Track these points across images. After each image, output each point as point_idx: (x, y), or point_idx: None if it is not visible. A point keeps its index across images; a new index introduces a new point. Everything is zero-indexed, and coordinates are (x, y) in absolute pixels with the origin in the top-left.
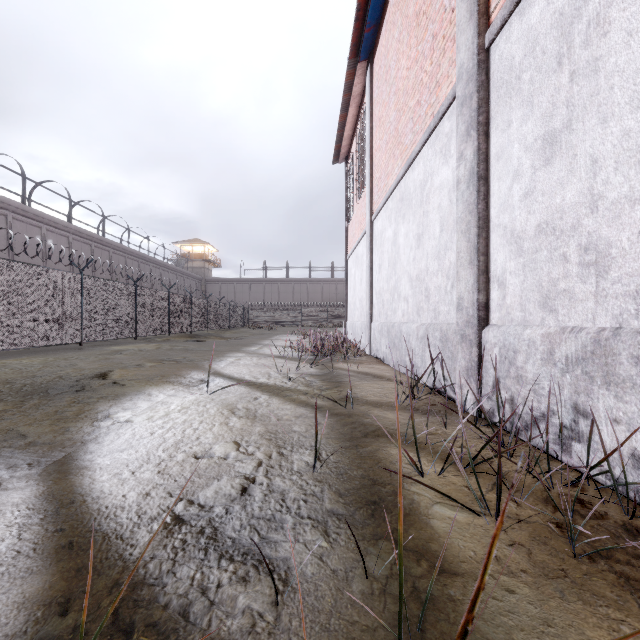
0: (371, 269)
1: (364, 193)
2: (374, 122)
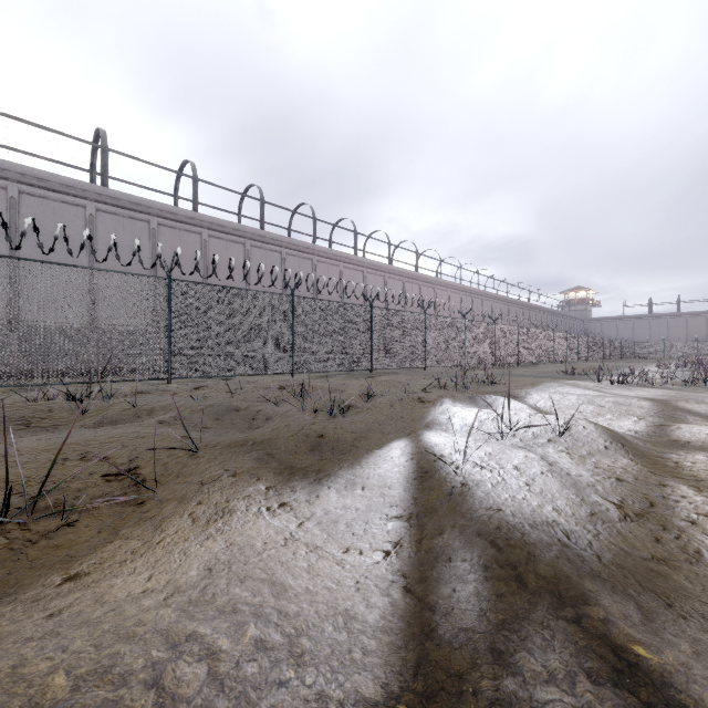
0: None
1: None
2: None
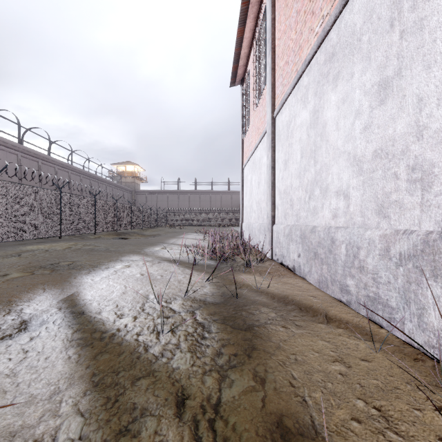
0: (273, 168)
1: (262, 96)
2: (277, 10)
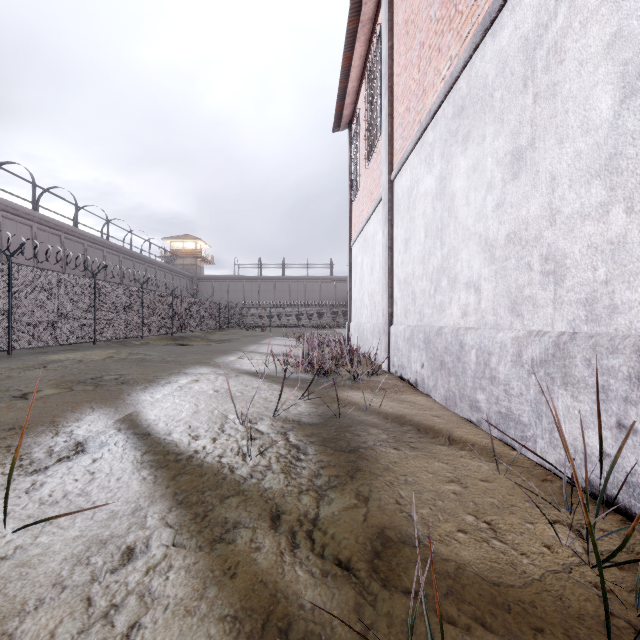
0: (390, 249)
1: (377, 150)
2: (395, 36)
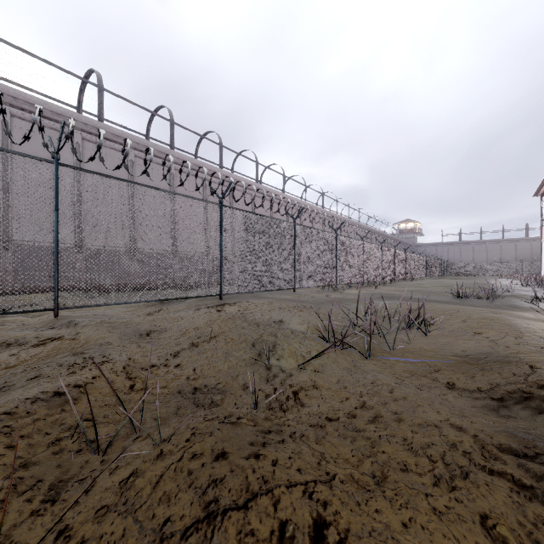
0: None
1: None
2: None
